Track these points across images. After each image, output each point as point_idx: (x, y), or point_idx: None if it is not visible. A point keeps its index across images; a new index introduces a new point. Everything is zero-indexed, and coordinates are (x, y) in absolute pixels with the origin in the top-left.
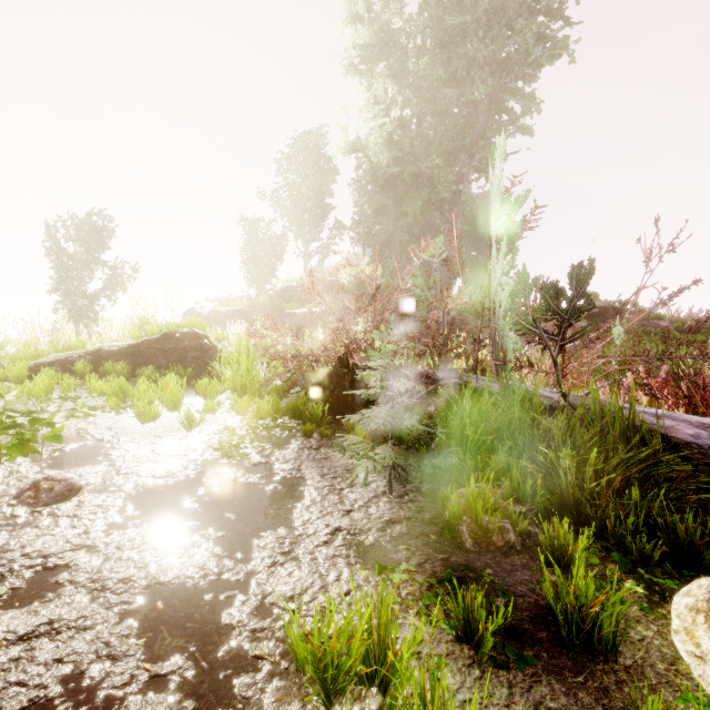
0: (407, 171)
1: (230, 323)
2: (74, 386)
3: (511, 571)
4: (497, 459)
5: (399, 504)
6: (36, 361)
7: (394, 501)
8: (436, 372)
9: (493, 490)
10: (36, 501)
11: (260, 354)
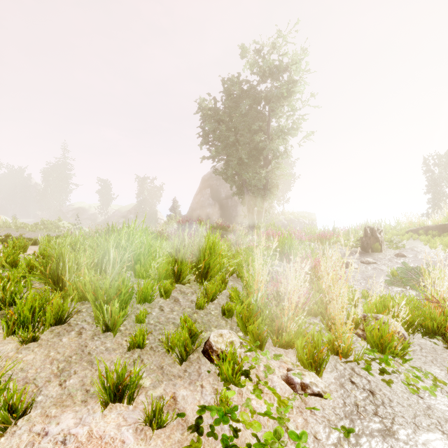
0: None
1: None
2: (416, 238)
3: None
4: None
5: None
6: (407, 229)
7: None
8: None
9: None
10: (397, 256)
11: None
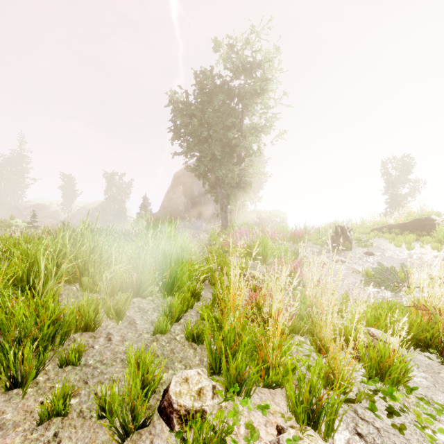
0: None
1: None
2: (381, 236)
3: None
4: None
5: None
6: (372, 228)
7: None
8: None
9: None
10: (366, 254)
11: None
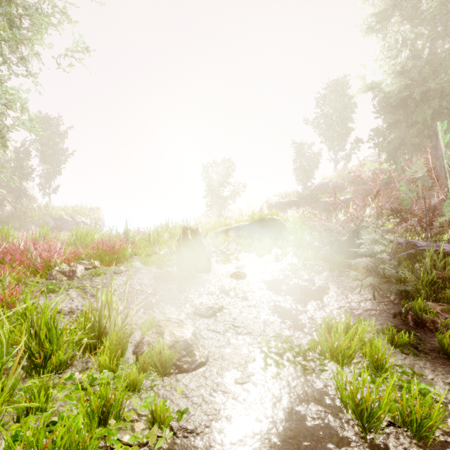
0: (416, 92)
1: (287, 208)
2: (231, 241)
3: (432, 337)
4: (444, 292)
5: (378, 304)
6: (215, 230)
7: (375, 303)
8: (420, 241)
9: (436, 306)
10: (236, 278)
11: (306, 228)
